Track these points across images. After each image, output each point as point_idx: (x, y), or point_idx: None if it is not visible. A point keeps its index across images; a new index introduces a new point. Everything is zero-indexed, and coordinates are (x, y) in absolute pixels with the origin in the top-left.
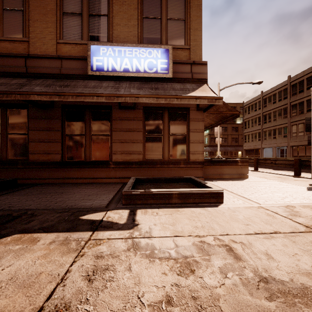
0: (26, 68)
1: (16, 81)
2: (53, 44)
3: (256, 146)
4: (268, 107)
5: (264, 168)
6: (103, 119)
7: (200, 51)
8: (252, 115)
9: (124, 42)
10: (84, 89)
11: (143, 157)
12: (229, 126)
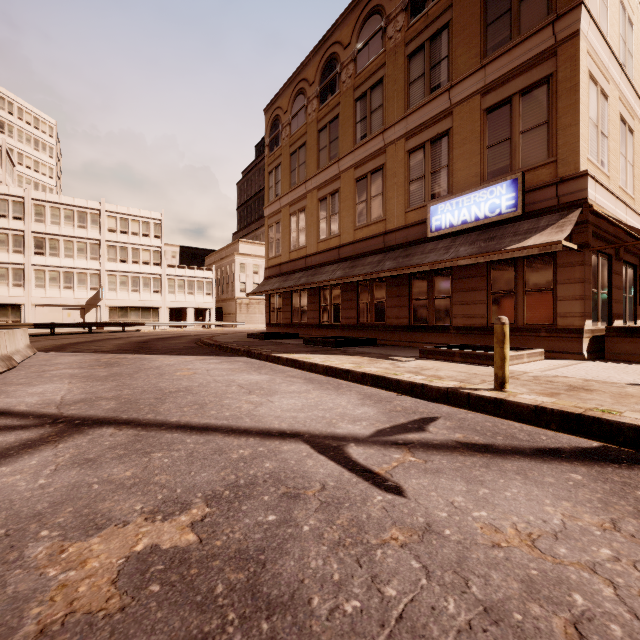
0: (384, 244)
1: (377, 259)
2: (402, 215)
3: None
4: None
5: None
6: (444, 280)
7: (575, 158)
8: None
9: (465, 187)
10: (419, 257)
11: (486, 322)
12: None
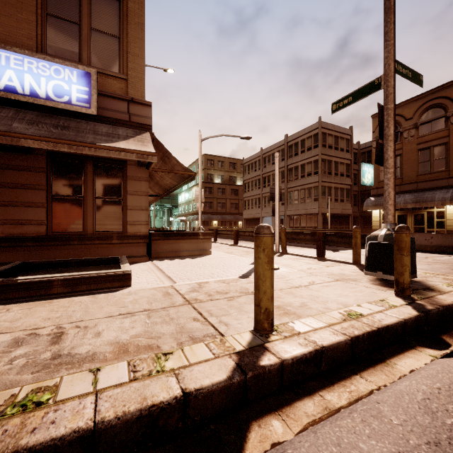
0: None
1: None
2: None
3: (256, 215)
4: (267, 167)
5: (252, 241)
6: None
7: (142, 87)
8: (252, 176)
9: (9, 42)
10: None
11: (46, 230)
12: (228, 188)
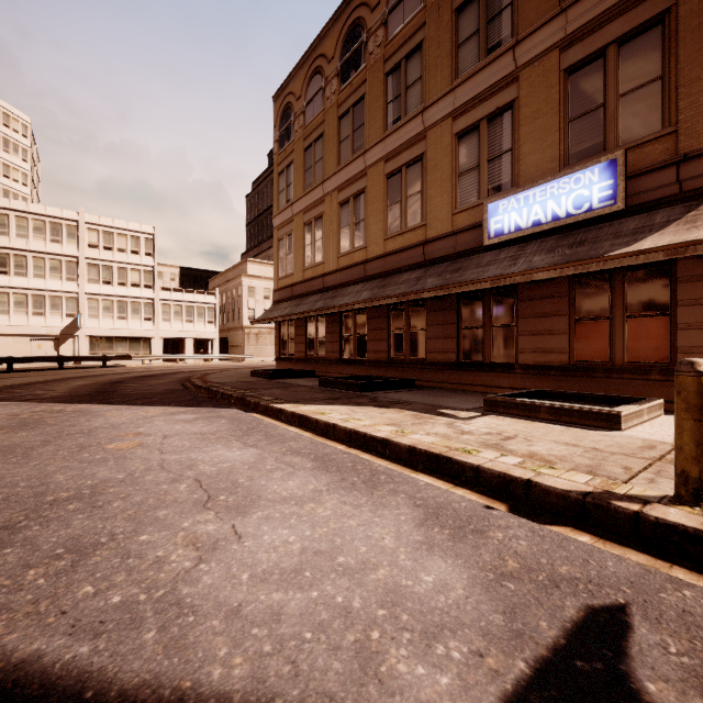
0: (423, 256)
1: (415, 275)
2: (448, 218)
3: None
4: None
5: None
6: (506, 302)
7: None
8: None
9: (536, 177)
10: (474, 271)
11: (568, 359)
12: None
